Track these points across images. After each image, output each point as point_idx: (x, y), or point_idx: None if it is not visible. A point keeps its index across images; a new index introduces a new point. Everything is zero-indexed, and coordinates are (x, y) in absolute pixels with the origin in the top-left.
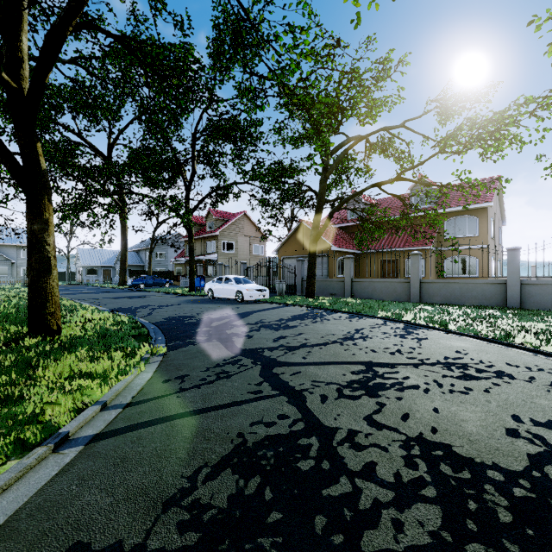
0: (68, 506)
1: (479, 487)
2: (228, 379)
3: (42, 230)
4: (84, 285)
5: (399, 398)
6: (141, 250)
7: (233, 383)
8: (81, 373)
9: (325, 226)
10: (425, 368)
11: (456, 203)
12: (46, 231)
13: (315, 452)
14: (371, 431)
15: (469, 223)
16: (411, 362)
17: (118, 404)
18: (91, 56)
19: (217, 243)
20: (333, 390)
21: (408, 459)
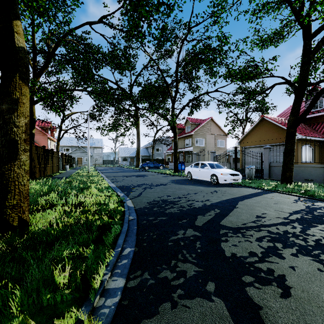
0: None
1: None
2: None
3: (11, 110)
4: (120, 166)
5: None
6: (148, 147)
7: None
8: None
9: (308, 110)
10: None
11: None
12: (15, 112)
13: None
14: None
15: None
16: None
17: None
18: None
19: (192, 140)
20: None
21: None
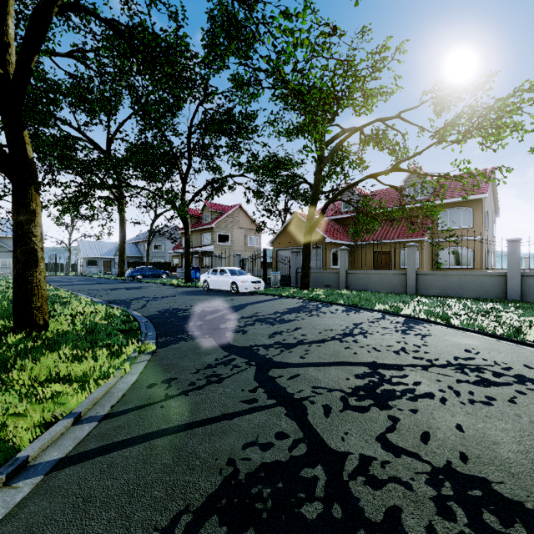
0: None
1: None
2: (219, 383)
3: (29, 221)
4: (84, 276)
5: (414, 410)
6: (139, 242)
7: (224, 389)
8: (59, 376)
9: (320, 217)
10: (436, 371)
11: (450, 195)
12: (32, 222)
13: (322, 490)
14: (387, 458)
15: (464, 215)
16: (419, 363)
17: (94, 415)
18: (84, 45)
19: (213, 235)
20: (337, 399)
21: (440, 502)
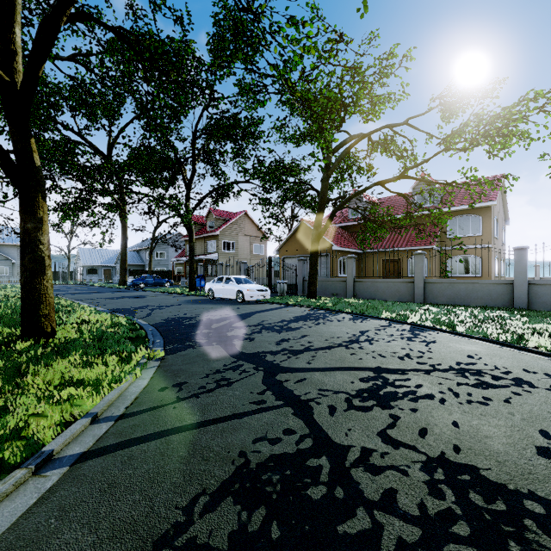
0: (43, 547)
1: (519, 523)
2: (228, 386)
3: (36, 229)
4: (84, 284)
5: (414, 409)
6: (141, 250)
7: (234, 391)
8: (72, 381)
9: (327, 225)
10: (438, 375)
11: (459, 202)
12: (40, 230)
13: (326, 476)
14: (387, 450)
15: (473, 222)
16: (422, 368)
17: (110, 415)
18: (89, 51)
19: (218, 243)
20: (341, 400)
21: (432, 485)
